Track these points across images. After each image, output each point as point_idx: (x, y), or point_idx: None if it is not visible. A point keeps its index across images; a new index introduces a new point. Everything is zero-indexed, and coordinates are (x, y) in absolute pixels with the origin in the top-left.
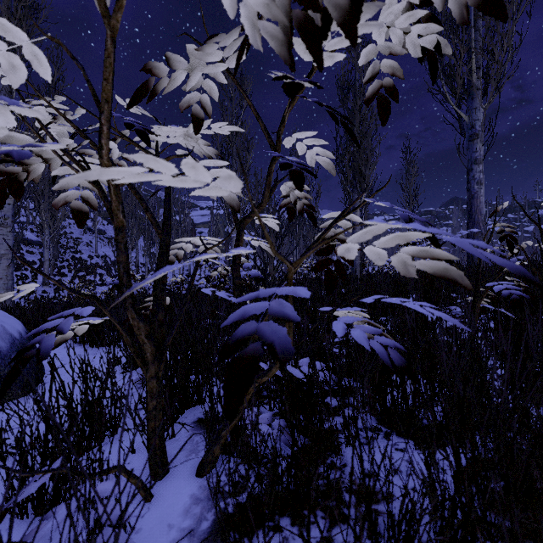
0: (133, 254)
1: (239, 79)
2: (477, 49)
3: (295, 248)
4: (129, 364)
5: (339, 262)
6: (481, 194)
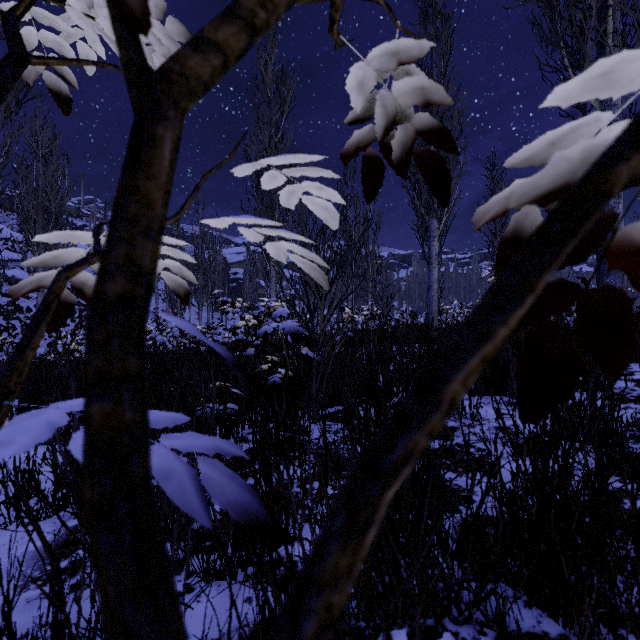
0: (153, 300)
1: (280, 78)
2: (613, 5)
3: (359, 284)
4: (42, 505)
5: (612, 297)
6: (619, 211)
